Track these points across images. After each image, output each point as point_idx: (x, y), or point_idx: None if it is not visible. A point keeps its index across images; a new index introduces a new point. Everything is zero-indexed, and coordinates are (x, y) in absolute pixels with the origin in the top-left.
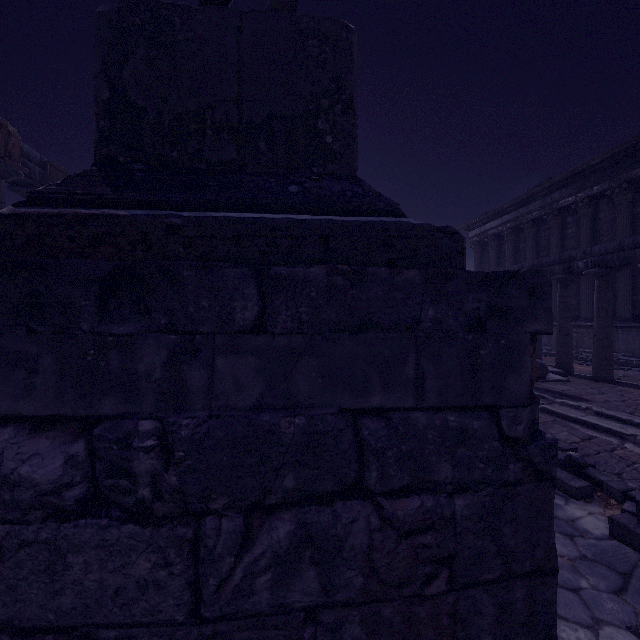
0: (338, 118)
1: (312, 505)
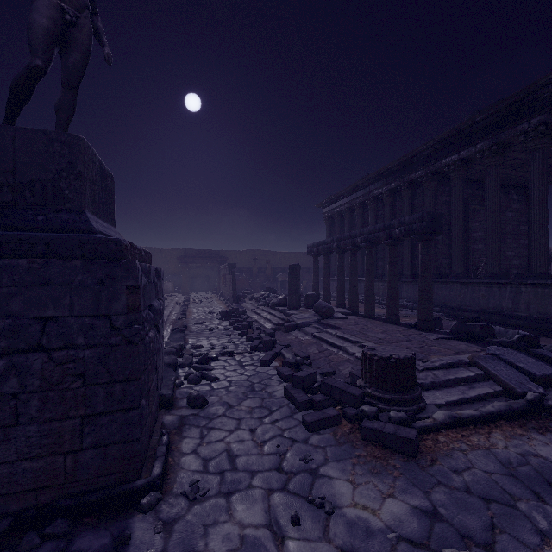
0: (72, 182)
1: (18, 354)
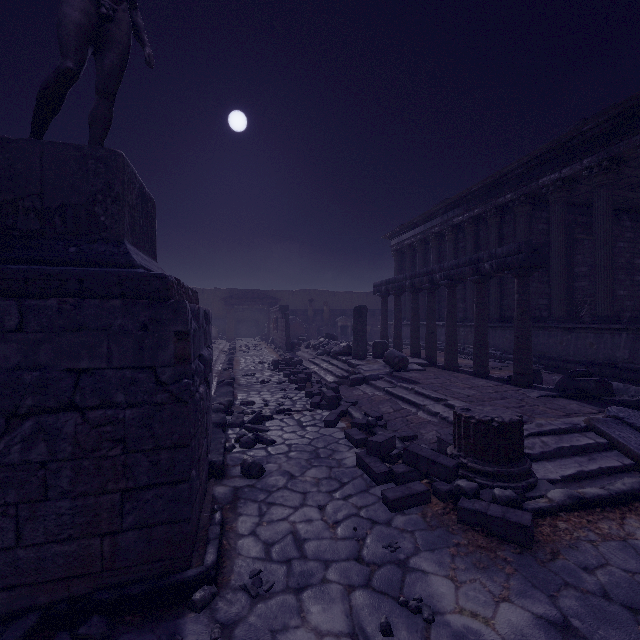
0: (109, 206)
1: (47, 414)
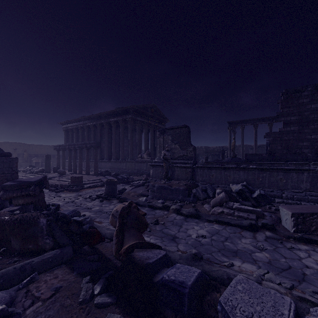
0: None
1: None
